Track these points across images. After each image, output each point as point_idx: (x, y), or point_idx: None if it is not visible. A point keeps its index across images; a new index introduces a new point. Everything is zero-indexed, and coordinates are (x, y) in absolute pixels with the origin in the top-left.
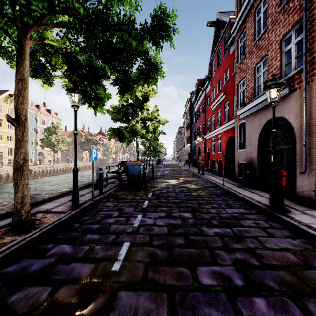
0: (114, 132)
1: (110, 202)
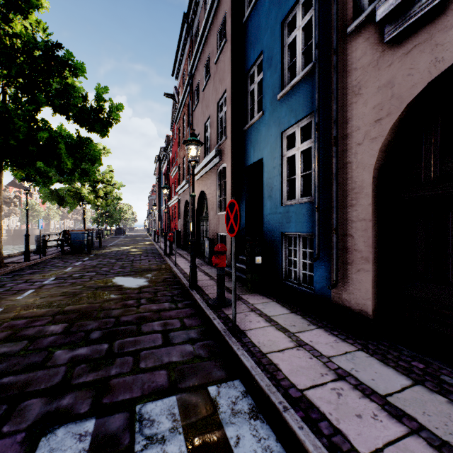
0: (51, 195)
1: (56, 260)
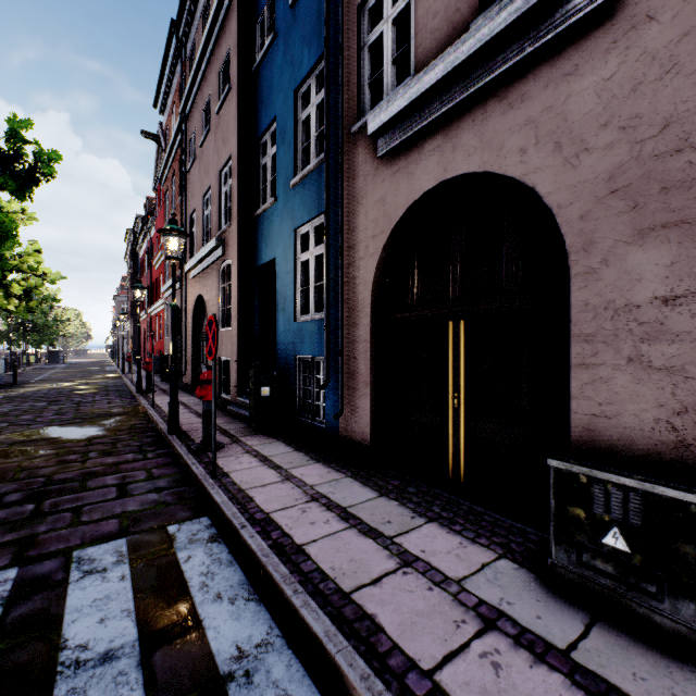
0: None
1: None
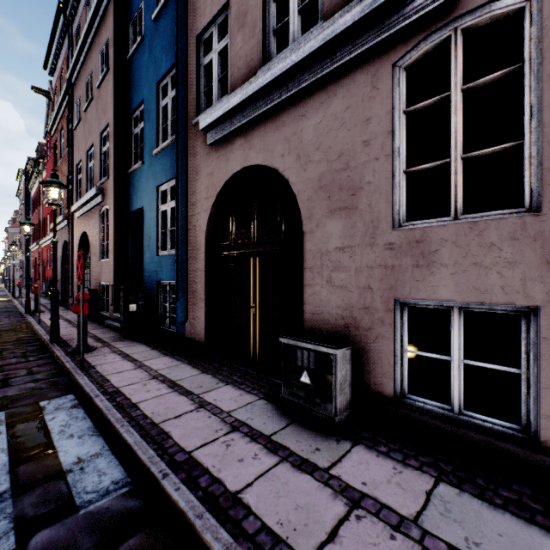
0: None
1: None
